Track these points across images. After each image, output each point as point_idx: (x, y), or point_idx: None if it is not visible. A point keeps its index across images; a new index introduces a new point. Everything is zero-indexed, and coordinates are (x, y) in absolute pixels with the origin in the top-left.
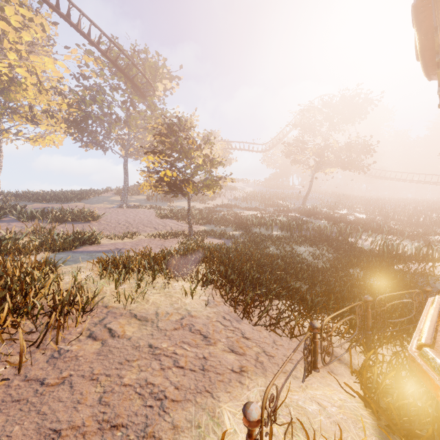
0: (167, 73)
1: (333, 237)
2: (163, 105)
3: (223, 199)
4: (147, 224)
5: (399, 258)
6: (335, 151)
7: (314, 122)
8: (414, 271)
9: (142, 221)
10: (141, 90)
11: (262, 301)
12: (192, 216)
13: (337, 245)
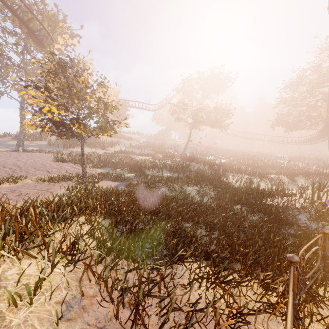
0: (67, 27)
1: (211, 177)
2: (62, 55)
3: (121, 147)
4: (39, 167)
5: (265, 194)
6: (207, 113)
7: (192, 89)
8: (282, 206)
9: (34, 164)
10: (37, 36)
11: (162, 279)
12: (90, 160)
13: (215, 184)
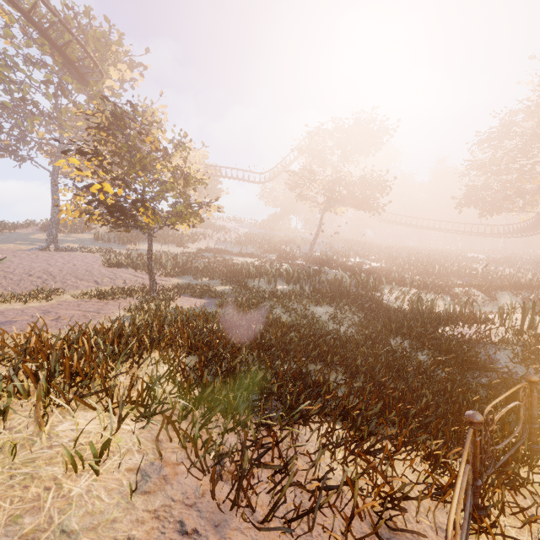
0: (124, 53)
1: (354, 292)
2: (117, 98)
3: (210, 242)
4: (83, 276)
5: (442, 320)
6: (349, 186)
7: (324, 148)
8: (469, 339)
9: (75, 271)
10: (78, 69)
11: (275, 443)
12: (161, 263)
13: (361, 303)
